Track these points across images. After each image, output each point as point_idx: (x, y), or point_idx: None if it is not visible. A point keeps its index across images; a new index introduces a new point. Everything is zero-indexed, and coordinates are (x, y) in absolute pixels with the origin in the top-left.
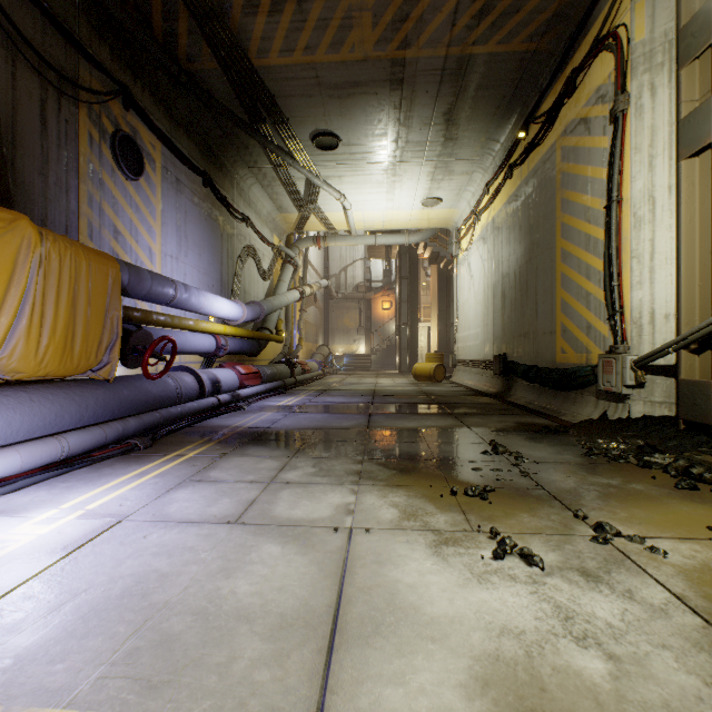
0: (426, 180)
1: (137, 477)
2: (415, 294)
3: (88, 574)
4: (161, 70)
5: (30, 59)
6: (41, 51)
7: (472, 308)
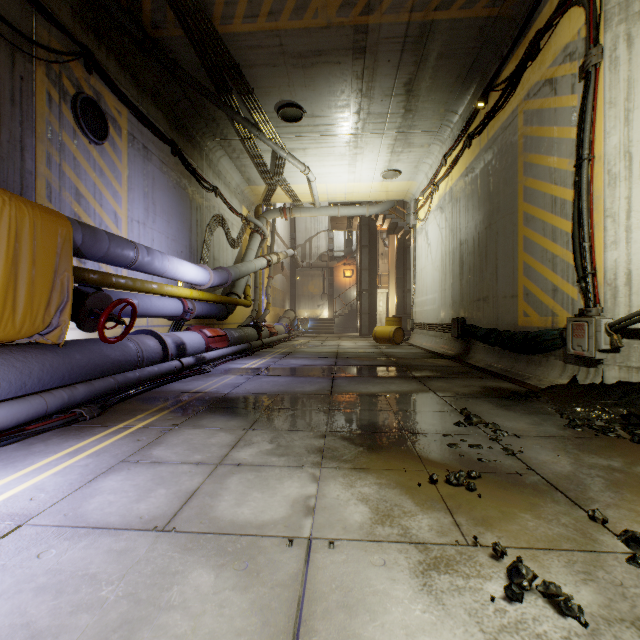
0: (386, 153)
1: (68, 457)
2: (375, 262)
3: None
4: (127, 37)
5: None
6: None
7: (429, 274)
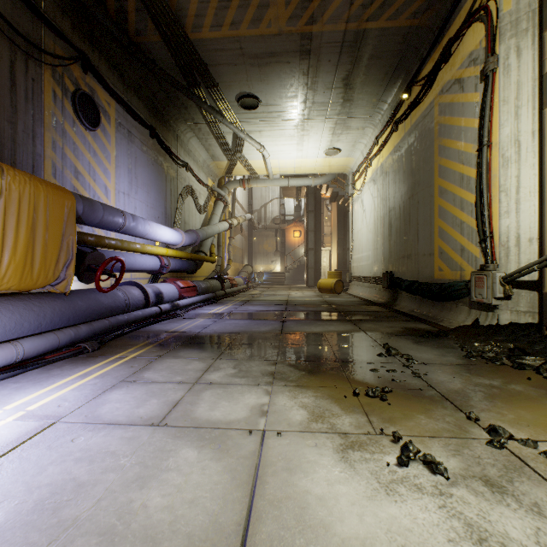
0: (328, 134)
1: (80, 378)
2: (319, 225)
3: (7, 483)
4: (115, 42)
5: (1, 26)
6: (11, 20)
7: (364, 236)
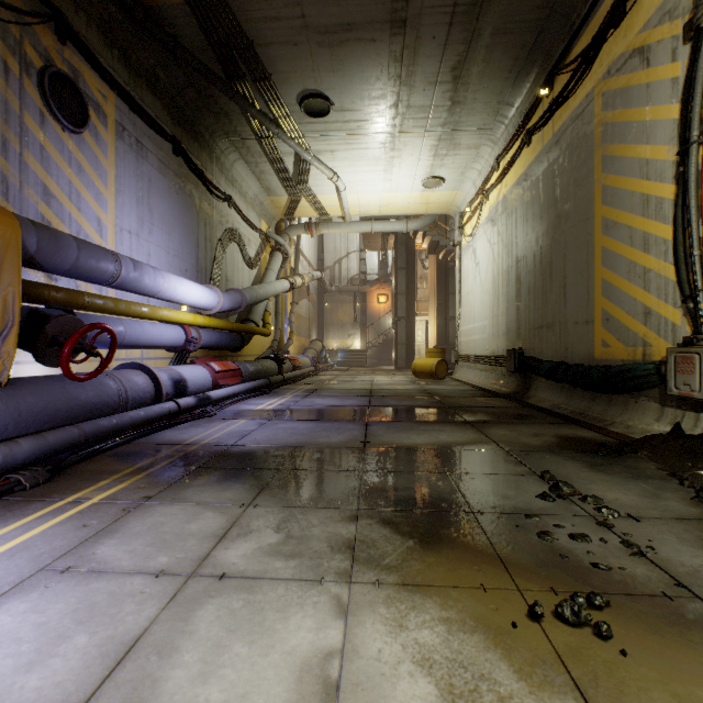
0: (428, 156)
1: None
2: (413, 286)
3: None
4: (114, 4)
5: None
6: None
7: (477, 299)
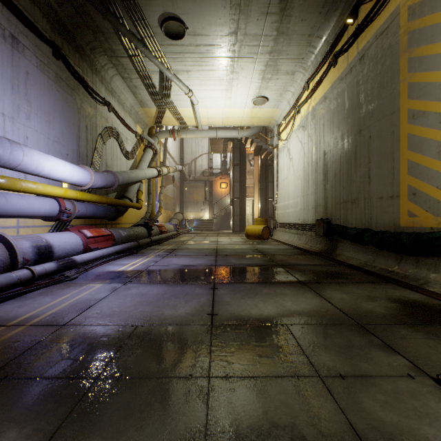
0: (258, 79)
1: None
2: (244, 176)
3: None
4: None
5: None
6: None
7: (291, 183)
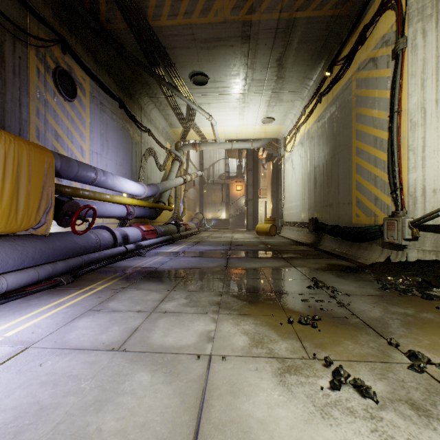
0: (264, 106)
1: (54, 307)
2: (257, 180)
3: None
4: (89, 29)
5: None
6: (0, 8)
7: (294, 189)
